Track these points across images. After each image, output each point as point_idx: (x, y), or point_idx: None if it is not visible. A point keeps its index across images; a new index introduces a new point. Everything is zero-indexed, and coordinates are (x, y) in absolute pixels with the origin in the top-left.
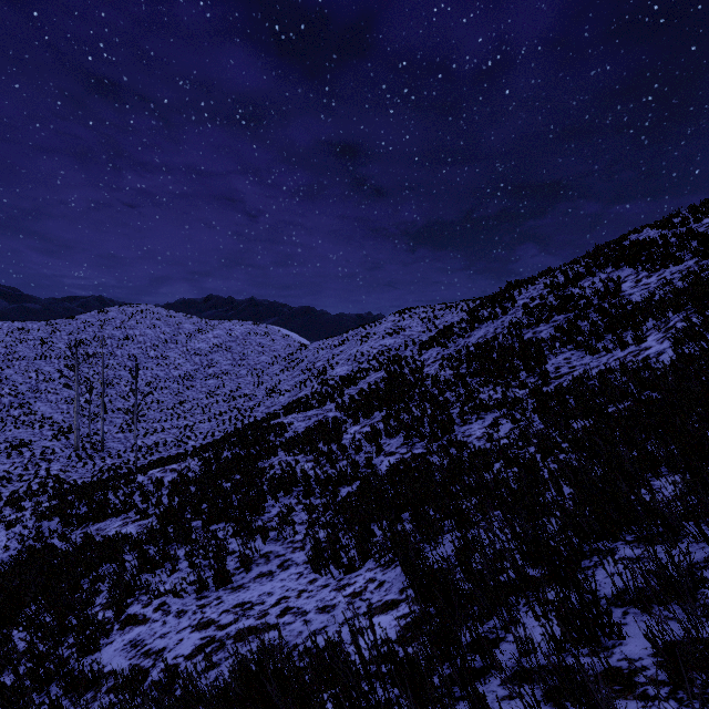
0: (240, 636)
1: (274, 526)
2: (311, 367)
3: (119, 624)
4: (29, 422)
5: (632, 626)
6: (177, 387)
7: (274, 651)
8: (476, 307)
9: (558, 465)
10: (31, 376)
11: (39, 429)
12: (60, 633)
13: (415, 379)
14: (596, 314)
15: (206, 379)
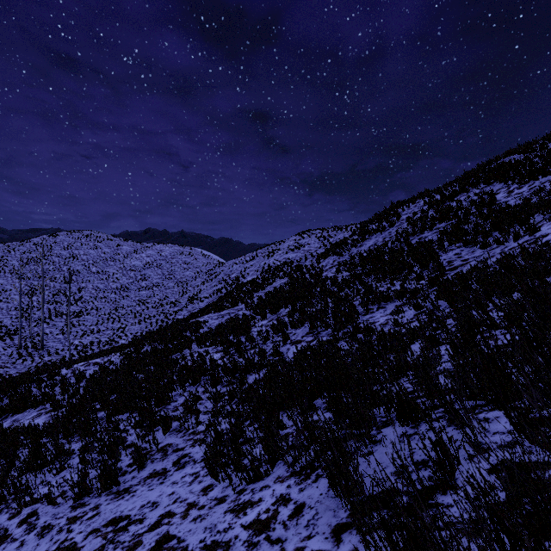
0: None
1: (178, 416)
2: (227, 278)
3: None
4: None
5: None
6: (115, 296)
7: None
8: (366, 222)
9: (521, 336)
10: None
11: None
12: None
13: (316, 280)
14: (477, 218)
15: (139, 290)
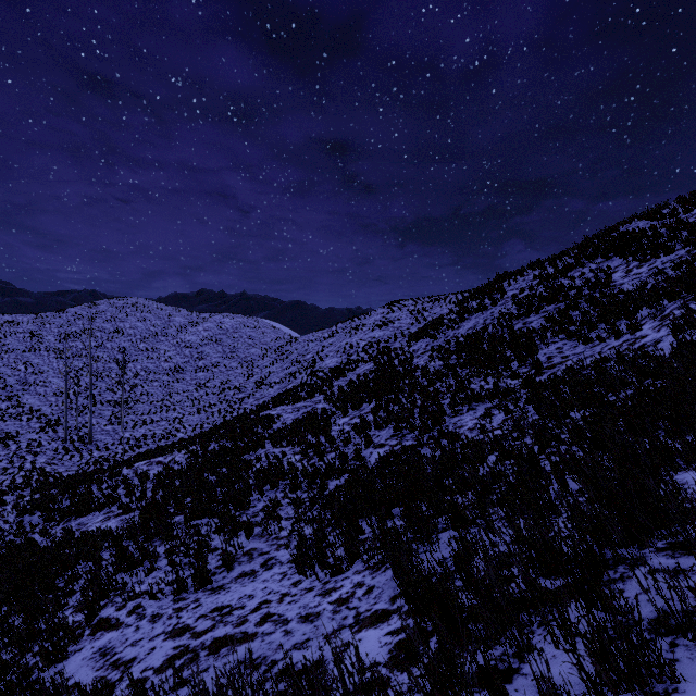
0: (216, 647)
1: (259, 521)
2: (301, 359)
3: (90, 628)
4: (16, 415)
5: (685, 664)
6: (167, 379)
7: (239, 688)
8: (466, 298)
9: (561, 458)
10: (20, 368)
11: (26, 421)
12: (27, 638)
13: (405, 370)
14: (587, 303)
15: (196, 371)
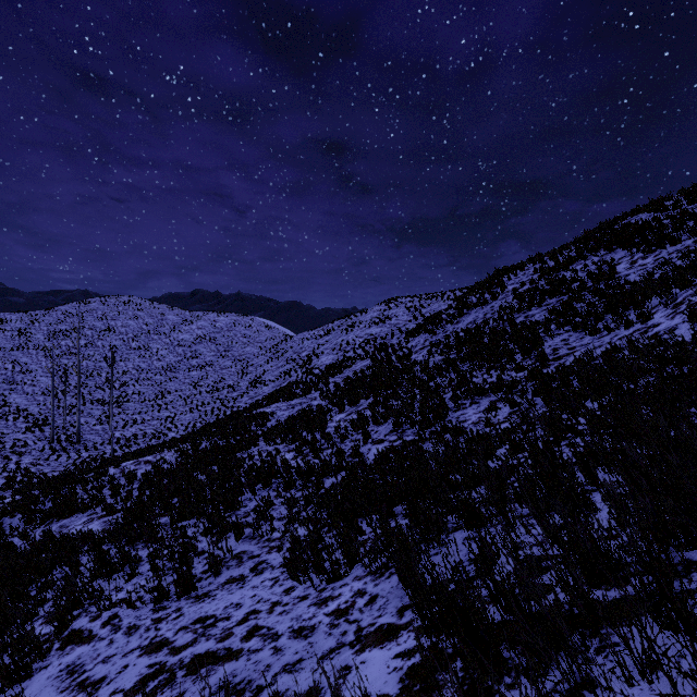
0: (195, 665)
1: (250, 522)
2: (296, 357)
3: (59, 642)
4: (2, 414)
5: None
6: (160, 378)
7: None
8: (465, 293)
9: (585, 448)
10: (7, 367)
11: (13, 421)
12: None
13: (403, 365)
14: (592, 295)
15: (189, 370)
